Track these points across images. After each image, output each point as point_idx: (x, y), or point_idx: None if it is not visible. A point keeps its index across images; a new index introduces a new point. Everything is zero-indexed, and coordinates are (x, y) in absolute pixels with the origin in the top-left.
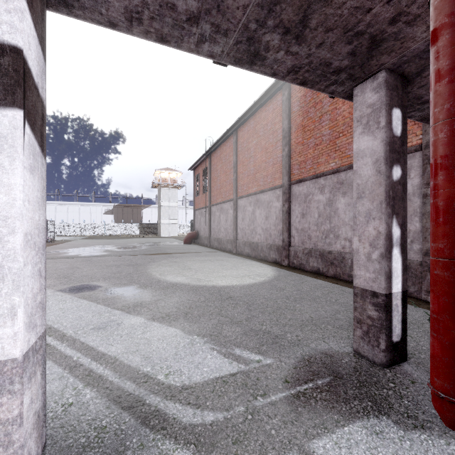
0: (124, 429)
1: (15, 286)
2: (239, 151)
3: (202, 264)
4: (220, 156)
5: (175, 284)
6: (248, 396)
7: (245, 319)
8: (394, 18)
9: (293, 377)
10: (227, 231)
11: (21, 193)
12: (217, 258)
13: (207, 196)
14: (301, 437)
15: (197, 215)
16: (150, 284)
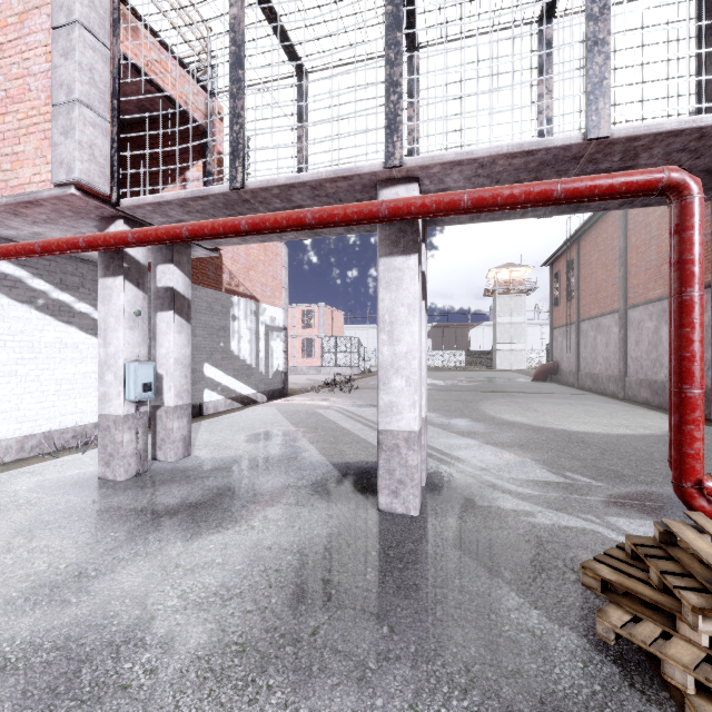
0: (469, 482)
1: (422, 383)
2: (629, 230)
3: (556, 407)
4: (595, 241)
5: (512, 423)
6: (565, 492)
7: (591, 459)
8: None
9: (620, 495)
10: (607, 362)
11: (424, 340)
12: (584, 402)
13: (574, 306)
14: (600, 513)
15: (557, 337)
16: (483, 419)
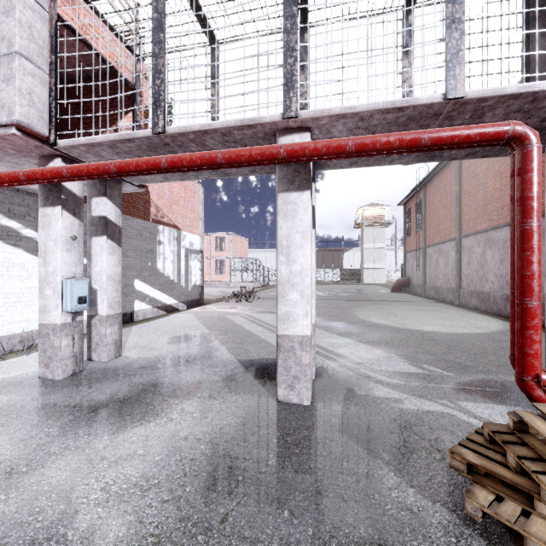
0: (349, 374)
1: (312, 296)
2: (463, 179)
3: (410, 312)
4: (437, 187)
5: (378, 325)
6: (424, 381)
7: (441, 353)
8: (544, 120)
9: (466, 383)
10: (447, 278)
11: (314, 260)
12: (430, 308)
13: (421, 235)
14: (453, 399)
15: (409, 259)
16: (356, 322)
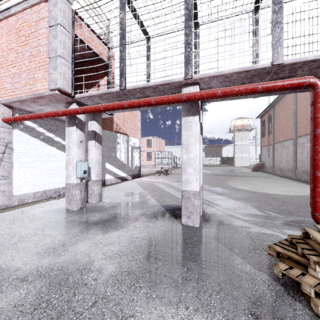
0: (221, 214)
1: (200, 171)
2: (298, 101)
3: (262, 183)
4: (281, 106)
5: (241, 189)
6: (264, 219)
7: (277, 205)
8: None
9: (290, 221)
10: (287, 162)
11: (201, 152)
12: (276, 181)
13: (271, 136)
14: (280, 228)
15: (263, 151)
16: (228, 187)
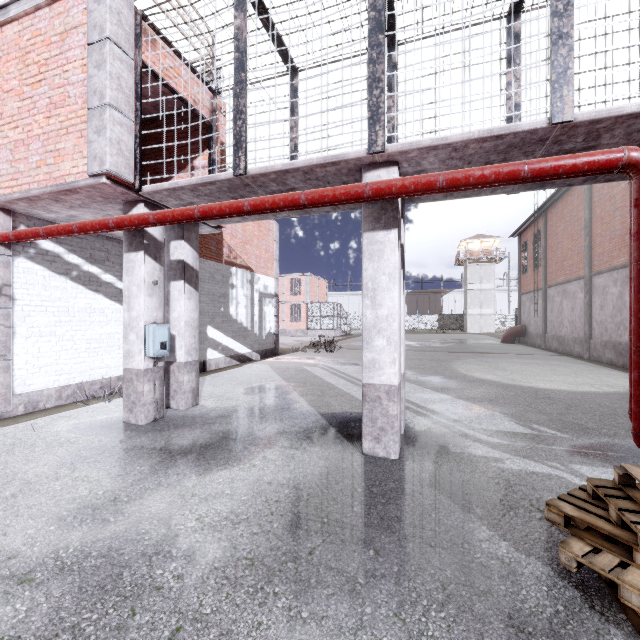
0: (443, 431)
1: (401, 343)
2: (594, 202)
3: (524, 366)
4: (561, 213)
5: (482, 380)
6: (532, 442)
7: (557, 413)
8: None
9: (584, 446)
10: (573, 325)
11: (402, 304)
12: (551, 362)
13: (541, 273)
14: (565, 461)
15: (525, 302)
16: (455, 376)
